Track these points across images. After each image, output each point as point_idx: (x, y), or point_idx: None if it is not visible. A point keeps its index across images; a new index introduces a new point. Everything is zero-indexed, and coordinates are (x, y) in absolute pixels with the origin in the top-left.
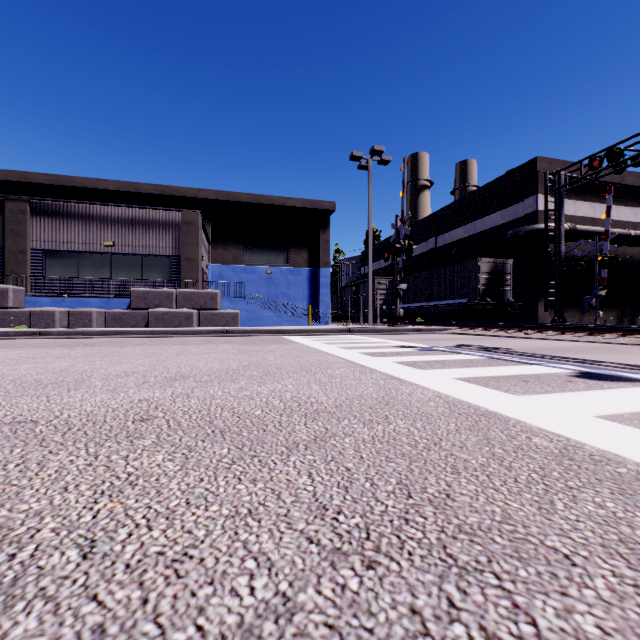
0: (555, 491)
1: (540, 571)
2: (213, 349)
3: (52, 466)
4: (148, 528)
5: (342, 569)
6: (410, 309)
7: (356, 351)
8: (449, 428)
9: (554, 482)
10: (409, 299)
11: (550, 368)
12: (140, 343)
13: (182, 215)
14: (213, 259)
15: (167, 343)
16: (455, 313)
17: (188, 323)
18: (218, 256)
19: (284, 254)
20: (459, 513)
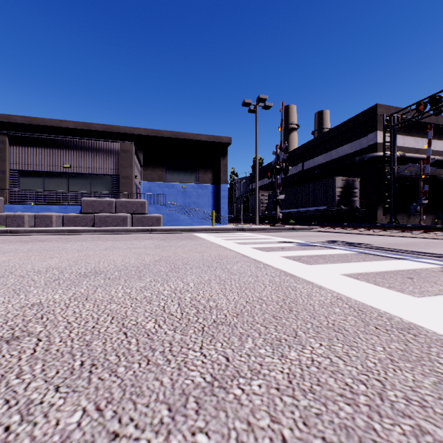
0: None
1: None
2: (136, 244)
3: None
4: None
5: None
6: (285, 214)
7: (249, 246)
8: (379, 356)
9: None
10: (284, 206)
11: (418, 263)
12: (82, 239)
13: (120, 145)
14: (144, 178)
15: (103, 239)
16: (318, 216)
17: (124, 224)
18: (148, 176)
19: (195, 174)
20: None
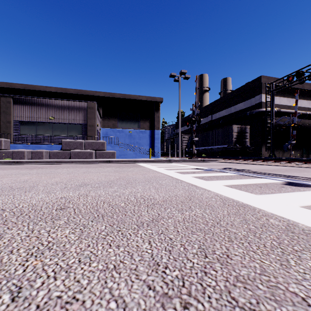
0: (288, 253)
1: (289, 310)
2: (102, 170)
3: (7, 237)
4: (54, 278)
5: (168, 309)
6: (199, 150)
7: (173, 171)
8: (224, 213)
9: (286, 247)
10: (199, 145)
11: (271, 180)
12: (66, 167)
13: (87, 104)
14: (103, 125)
15: (79, 167)
16: (221, 152)
17: (90, 157)
18: (105, 124)
19: (137, 123)
20: (235, 268)
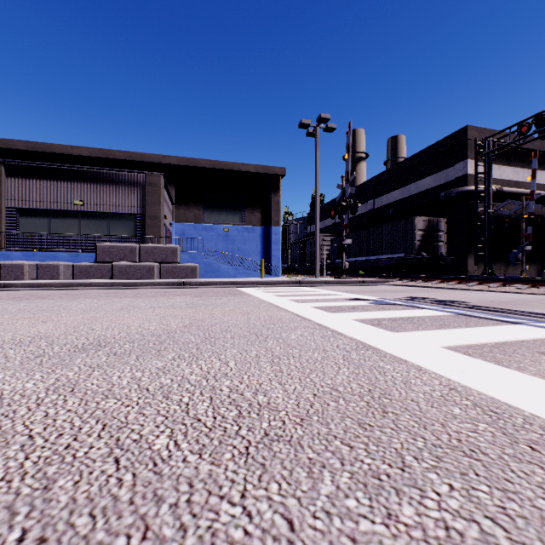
0: None
1: None
2: (162, 302)
3: None
4: None
5: None
6: (352, 263)
7: (309, 305)
8: None
9: None
10: (351, 254)
11: (543, 329)
12: (94, 295)
13: (146, 177)
14: (176, 218)
15: (121, 295)
16: (393, 266)
17: (149, 275)
18: (181, 215)
19: (240, 214)
20: None
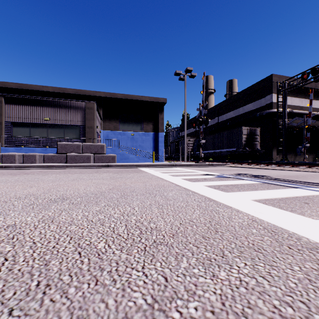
0: None
1: None
2: (96, 176)
3: None
4: None
5: None
6: (205, 154)
7: (180, 178)
8: (298, 276)
9: None
10: (205, 148)
11: (309, 191)
12: (57, 172)
13: (86, 104)
14: (103, 128)
15: (72, 172)
16: (229, 156)
17: (88, 161)
18: (106, 126)
19: (140, 125)
20: None
